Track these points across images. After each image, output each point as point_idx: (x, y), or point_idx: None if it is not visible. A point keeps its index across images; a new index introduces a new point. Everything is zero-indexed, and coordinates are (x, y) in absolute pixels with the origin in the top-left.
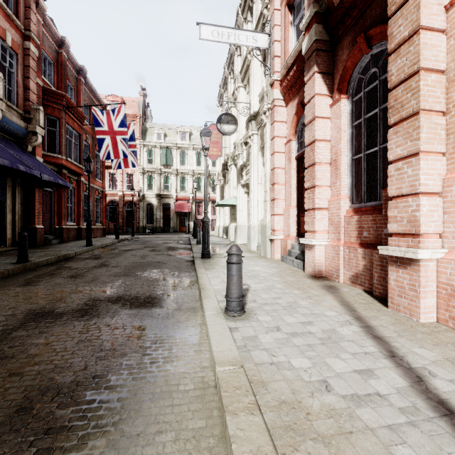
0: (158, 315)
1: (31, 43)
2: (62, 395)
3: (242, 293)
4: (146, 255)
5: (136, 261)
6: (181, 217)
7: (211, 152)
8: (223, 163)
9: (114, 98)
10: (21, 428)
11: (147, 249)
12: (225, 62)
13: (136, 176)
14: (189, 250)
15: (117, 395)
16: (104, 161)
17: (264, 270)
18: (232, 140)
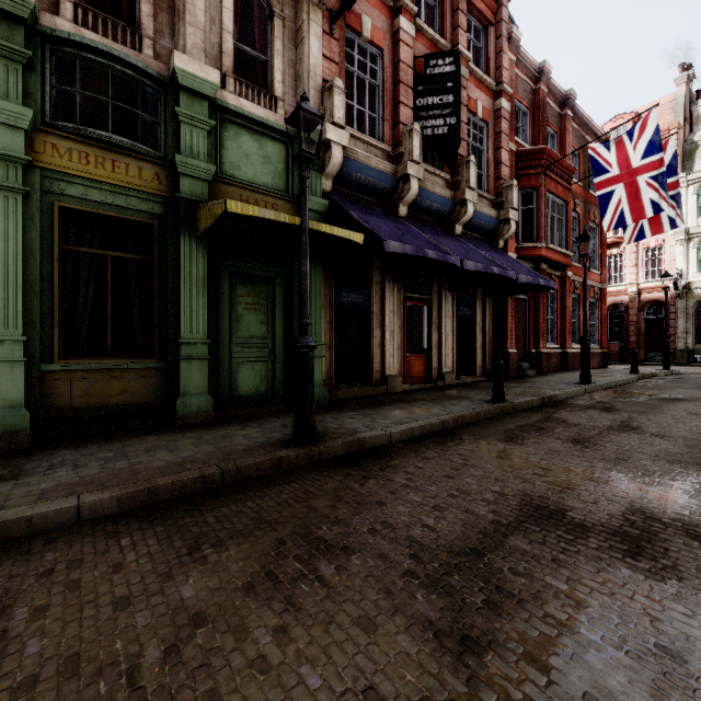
0: None
1: (502, 98)
2: None
3: None
4: None
5: None
6: None
7: None
8: None
9: (617, 121)
10: None
11: None
12: None
13: (667, 250)
14: None
15: None
16: (603, 236)
17: None
18: None
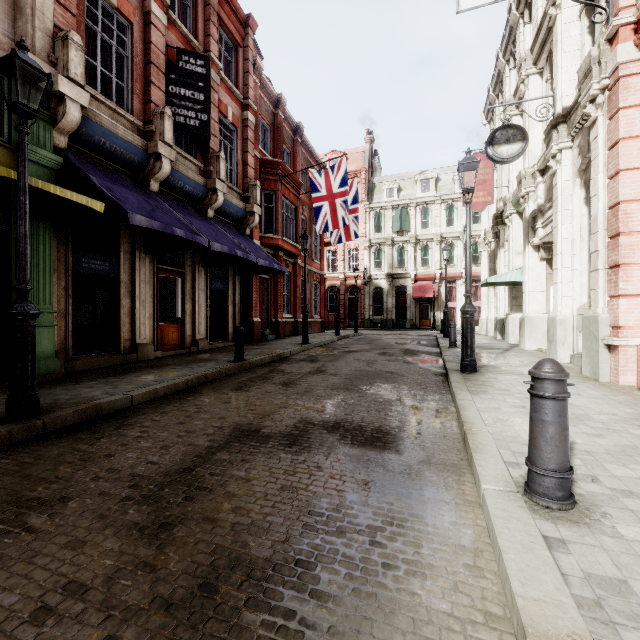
0: (394, 466)
1: (249, 111)
2: (254, 582)
3: (567, 462)
4: (373, 360)
5: (360, 369)
6: (422, 306)
7: (473, 199)
8: (495, 215)
9: (334, 155)
10: (200, 623)
11: (375, 351)
12: (499, 47)
13: (360, 252)
14: (437, 356)
15: (328, 619)
16: (322, 237)
17: (600, 407)
18: (512, 172)
